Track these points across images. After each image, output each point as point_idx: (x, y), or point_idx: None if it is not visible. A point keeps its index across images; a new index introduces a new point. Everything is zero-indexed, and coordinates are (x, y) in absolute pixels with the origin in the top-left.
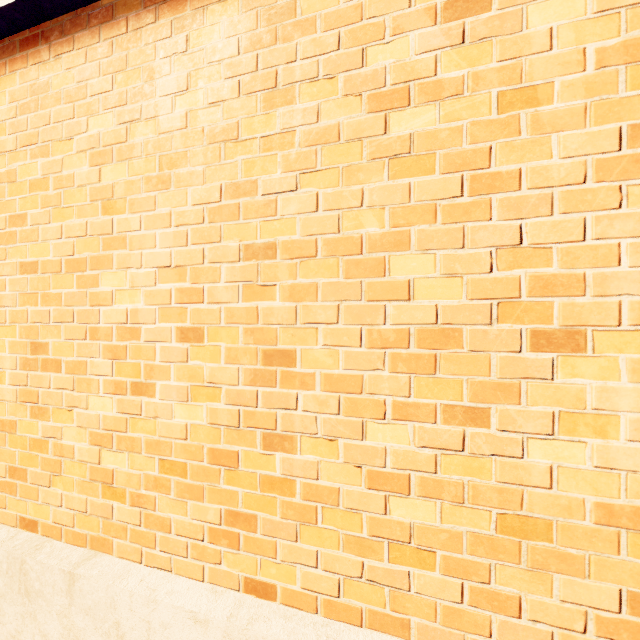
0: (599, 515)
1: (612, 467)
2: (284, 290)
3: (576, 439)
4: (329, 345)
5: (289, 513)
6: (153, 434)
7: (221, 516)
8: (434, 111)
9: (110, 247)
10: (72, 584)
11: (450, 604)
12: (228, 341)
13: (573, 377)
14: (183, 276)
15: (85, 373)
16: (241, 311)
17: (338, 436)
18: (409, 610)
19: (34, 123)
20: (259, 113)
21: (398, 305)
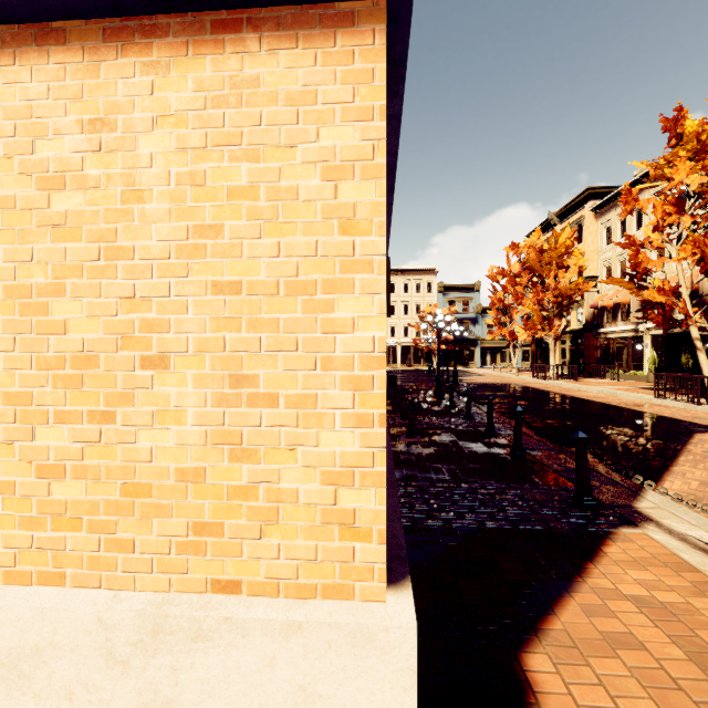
0: (178, 475)
1: (184, 443)
2: None
3: (166, 427)
4: (8, 369)
5: None
6: None
7: None
8: (82, 196)
9: None
10: None
11: (92, 553)
12: None
13: (164, 386)
14: None
15: None
16: None
17: (15, 440)
18: (65, 564)
19: None
20: None
21: (58, 338)
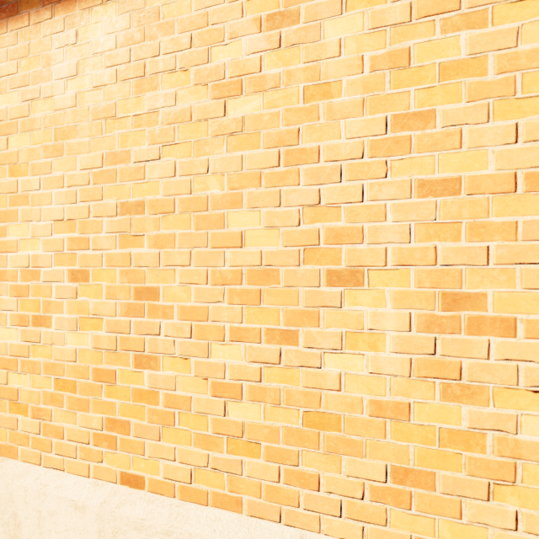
0: (372, 409)
1: (381, 373)
2: (150, 239)
3: (357, 352)
4: (184, 283)
5: (154, 418)
6: (50, 358)
7: (103, 423)
8: (259, 99)
9: (15, 203)
10: None
11: (271, 483)
12: (108, 281)
13: (355, 305)
14: (73, 228)
15: None
16: (118, 256)
17: (190, 355)
18: (242, 490)
19: None
20: (132, 96)
21: (234, 251)
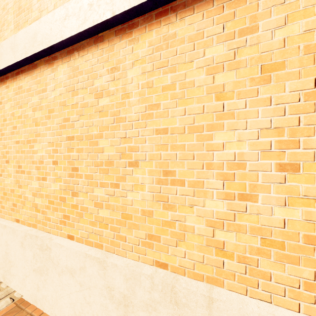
0: None
1: None
2: None
3: None
4: None
5: None
6: (256, 223)
7: (315, 275)
8: None
9: (221, 118)
10: (211, 303)
11: None
12: None
13: None
14: (281, 133)
15: (202, 187)
16: None
17: None
18: None
19: (165, 55)
20: None
21: None
